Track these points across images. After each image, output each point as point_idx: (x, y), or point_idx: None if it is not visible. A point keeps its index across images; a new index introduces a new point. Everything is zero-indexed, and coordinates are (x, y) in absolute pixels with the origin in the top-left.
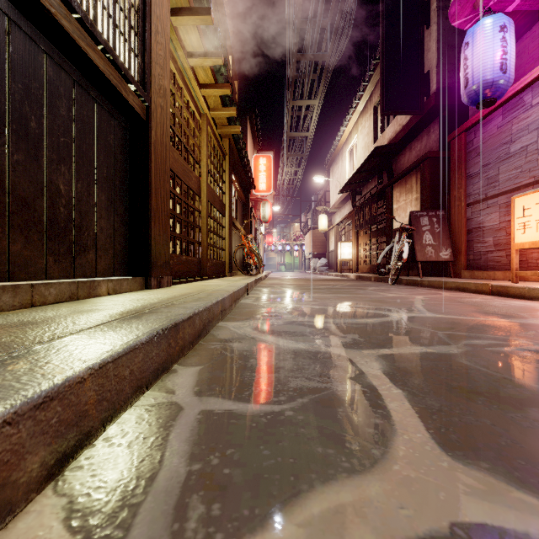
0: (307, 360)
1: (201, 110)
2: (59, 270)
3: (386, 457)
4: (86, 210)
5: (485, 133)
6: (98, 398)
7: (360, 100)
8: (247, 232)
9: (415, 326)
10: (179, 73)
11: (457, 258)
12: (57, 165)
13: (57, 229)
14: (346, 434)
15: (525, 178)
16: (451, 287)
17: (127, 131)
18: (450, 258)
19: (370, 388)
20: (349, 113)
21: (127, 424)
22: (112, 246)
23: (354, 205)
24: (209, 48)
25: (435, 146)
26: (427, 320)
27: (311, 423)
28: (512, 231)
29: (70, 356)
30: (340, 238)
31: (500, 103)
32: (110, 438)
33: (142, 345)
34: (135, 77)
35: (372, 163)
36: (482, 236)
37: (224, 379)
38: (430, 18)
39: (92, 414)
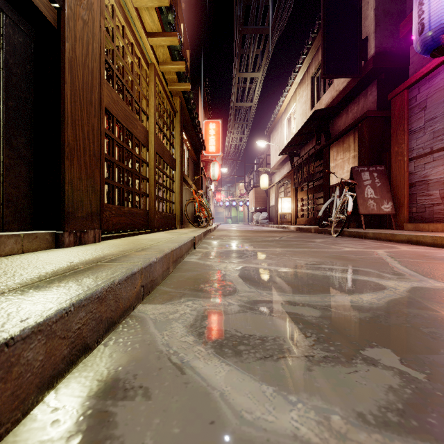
0: None
1: (148, 60)
2: None
3: None
4: None
5: (430, 88)
6: None
7: (299, 72)
8: (198, 189)
9: None
10: (119, 7)
11: (399, 210)
12: None
13: None
14: None
15: None
16: (401, 240)
17: (32, 41)
18: (392, 211)
19: None
20: (288, 84)
21: None
22: None
23: (292, 166)
24: None
25: (373, 107)
26: None
27: None
28: None
29: None
30: (279, 195)
31: None
32: None
33: None
34: None
35: (310, 127)
36: (427, 189)
37: None
38: None
39: None
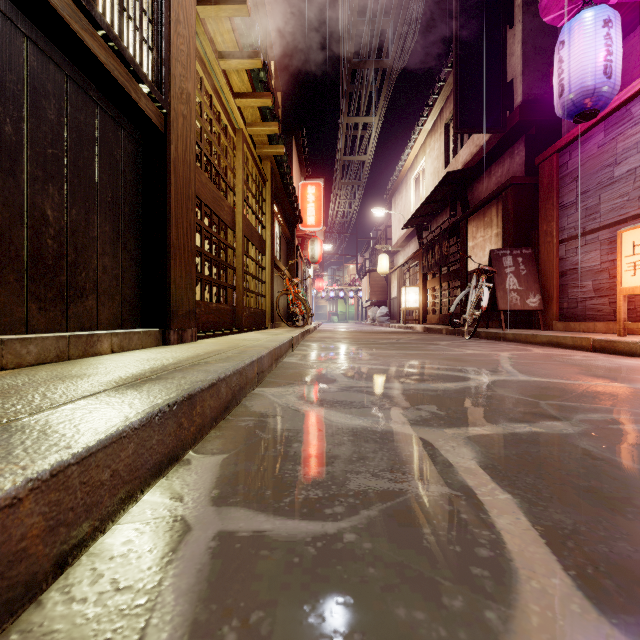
0: (372, 445)
1: (236, 125)
2: (45, 321)
3: (513, 629)
4: (83, 244)
5: (583, 154)
6: (50, 525)
7: (429, 117)
8: (292, 275)
9: (508, 393)
10: (208, 77)
11: (548, 306)
12: (43, 184)
13: (43, 267)
14: (440, 578)
15: (633, 208)
16: (542, 342)
17: (140, 146)
18: (540, 307)
19: (464, 491)
20: (414, 132)
21: (100, 560)
22: (119, 290)
23: (420, 243)
24: (245, 48)
25: (520, 171)
26: (522, 385)
27: (384, 556)
28: (619, 272)
29: (4, 458)
30: (404, 283)
31: (602, 116)
32: (68, 588)
33: (134, 431)
34: (148, 75)
35: (443, 192)
36: (579, 279)
37: (255, 476)
38: (514, 15)
39: (35, 553)
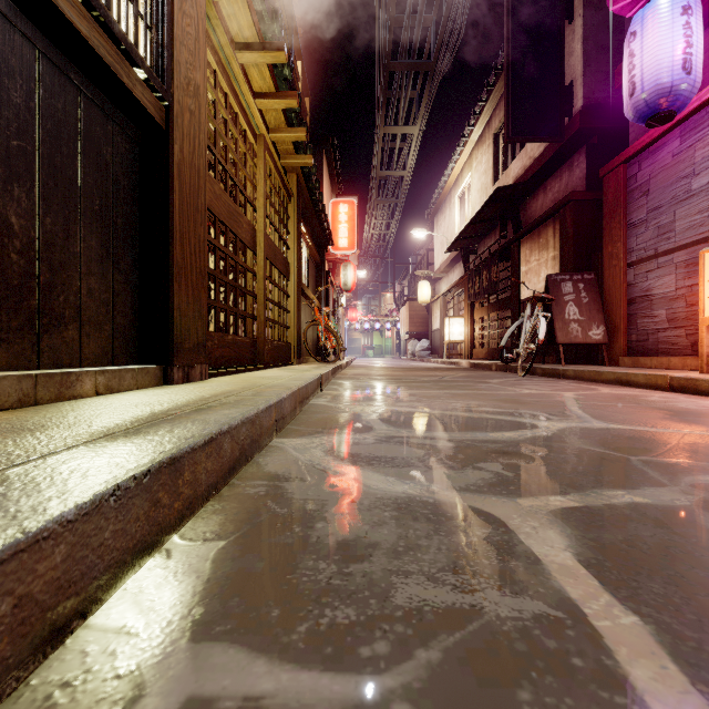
0: (423, 525)
1: (256, 130)
2: (8, 356)
3: None
4: (61, 261)
5: (654, 164)
6: None
7: (475, 126)
8: (322, 304)
9: (587, 446)
10: (223, 71)
11: (614, 338)
12: (5, 184)
13: (5, 289)
14: None
15: None
16: (609, 380)
17: (137, 145)
18: (604, 339)
19: (567, 610)
20: (459, 144)
21: None
22: (110, 318)
23: (466, 268)
24: (266, 39)
25: (581, 186)
26: (600, 434)
27: None
28: (701, 299)
29: None
30: (447, 313)
31: (678, 120)
32: None
33: (66, 526)
34: (146, 59)
35: (492, 211)
36: (651, 308)
37: (259, 580)
38: (574, 9)
39: None
